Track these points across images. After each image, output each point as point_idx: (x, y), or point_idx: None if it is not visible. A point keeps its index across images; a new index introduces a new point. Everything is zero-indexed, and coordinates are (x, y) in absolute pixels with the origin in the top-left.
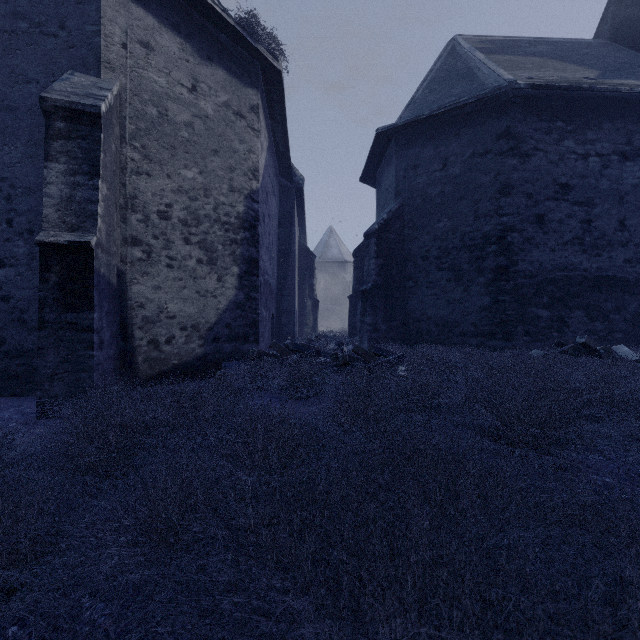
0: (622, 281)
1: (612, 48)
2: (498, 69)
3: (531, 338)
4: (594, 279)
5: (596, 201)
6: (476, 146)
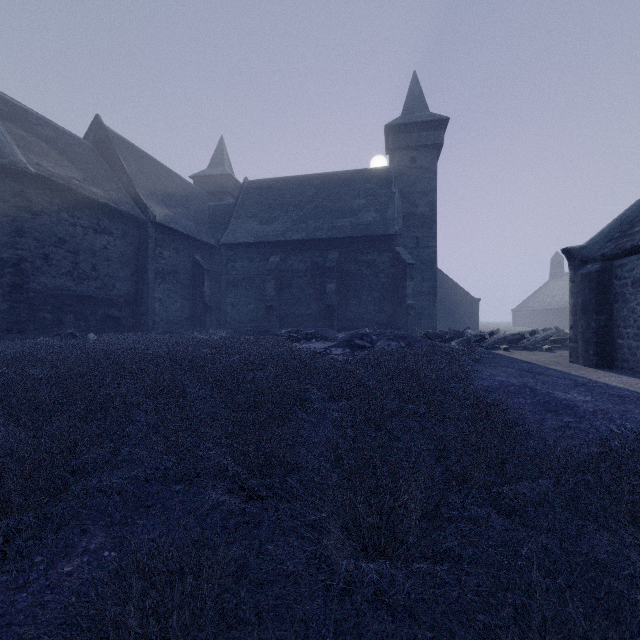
0: (95, 299)
1: (95, 155)
2: (14, 145)
3: (40, 332)
4: (80, 297)
5: (81, 252)
6: None
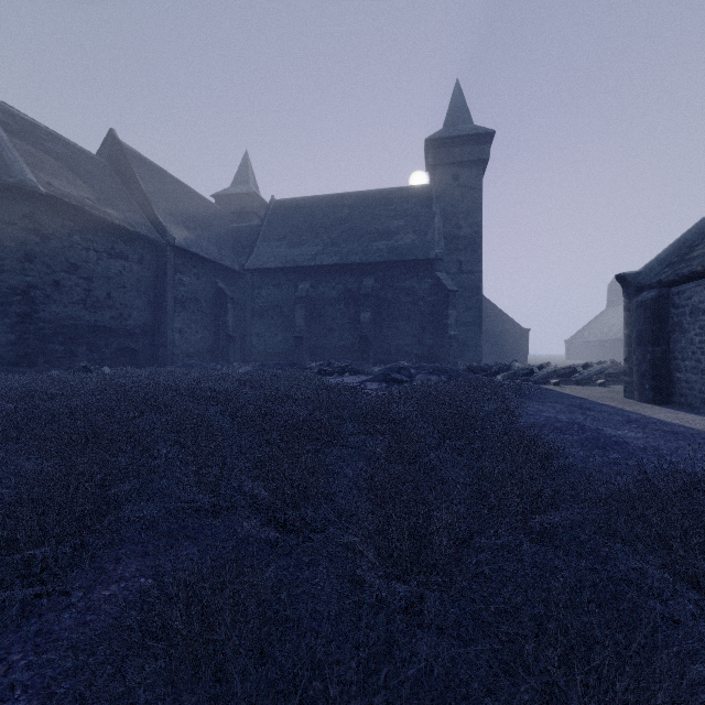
0: (110, 329)
1: (109, 172)
2: (23, 163)
3: (51, 365)
4: (93, 327)
5: (95, 279)
6: (3, 214)
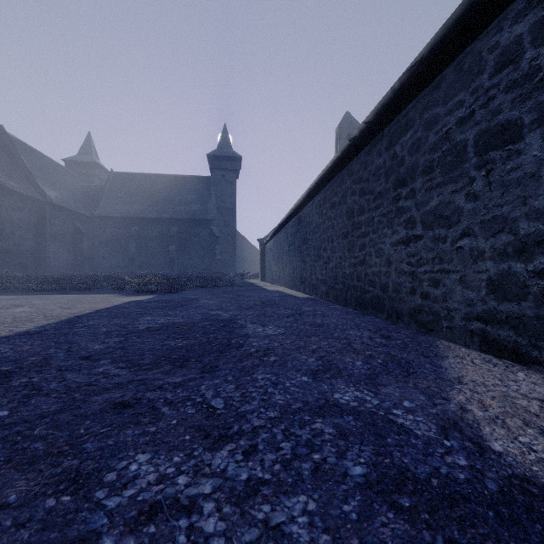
0: (13, 252)
1: (1, 154)
2: None
3: None
4: (4, 250)
5: (5, 223)
6: None
